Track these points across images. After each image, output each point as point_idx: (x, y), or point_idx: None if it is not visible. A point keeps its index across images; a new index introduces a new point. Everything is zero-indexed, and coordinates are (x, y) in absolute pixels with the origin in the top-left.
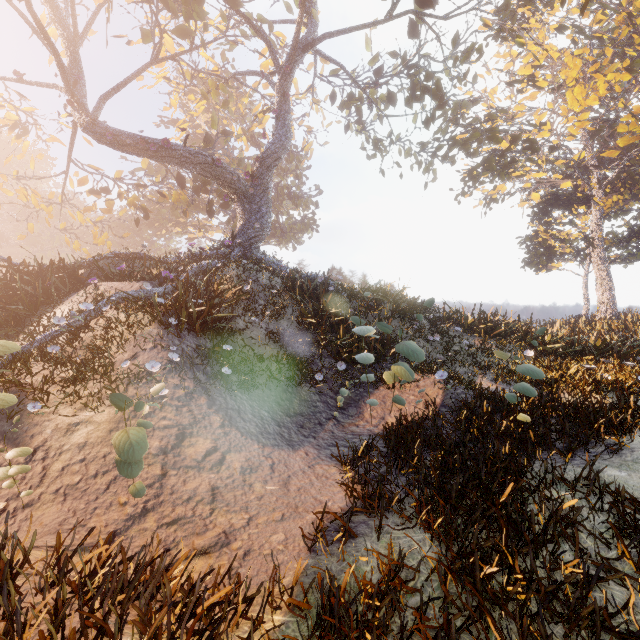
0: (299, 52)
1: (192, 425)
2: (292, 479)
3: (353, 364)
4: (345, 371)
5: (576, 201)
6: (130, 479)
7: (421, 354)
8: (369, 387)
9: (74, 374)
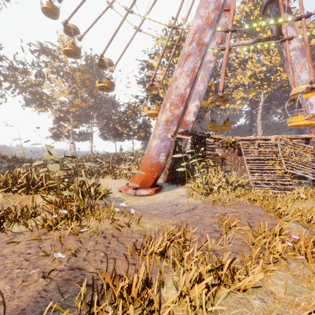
0: None
1: None
2: None
3: None
4: None
5: (66, 121)
6: None
7: None
8: None
9: None
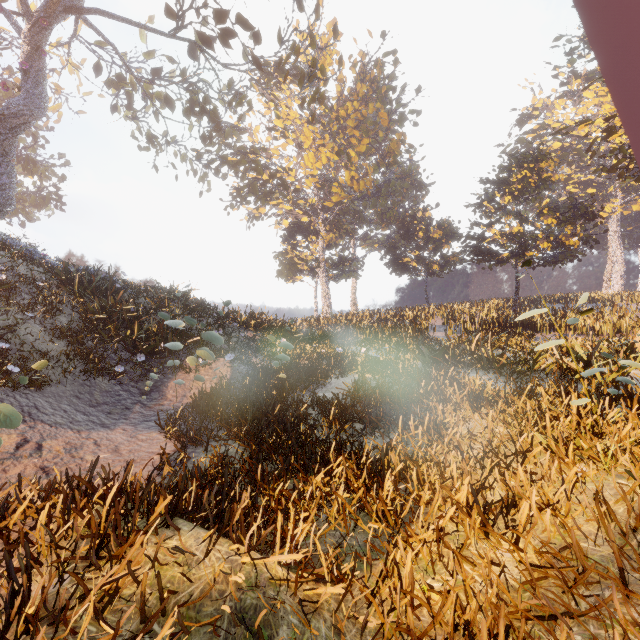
0: (61, 10)
1: None
2: (120, 447)
3: (151, 356)
4: (144, 362)
5: (311, 232)
6: None
7: (221, 339)
8: (168, 374)
9: None
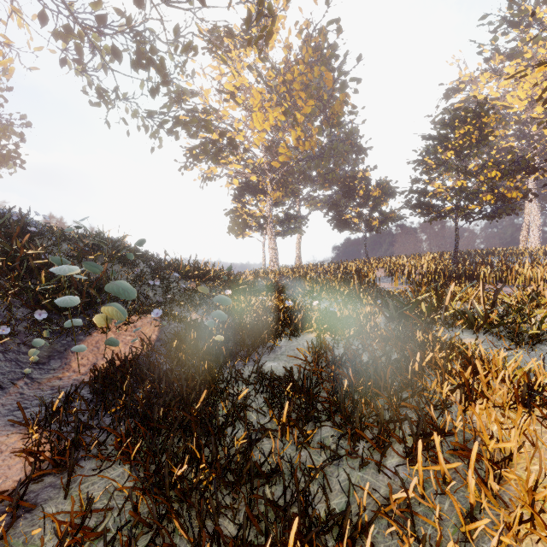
0: None
1: None
2: None
3: (59, 312)
4: (47, 320)
5: (259, 191)
6: None
7: (133, 292)
8: (80, 334)
9: None
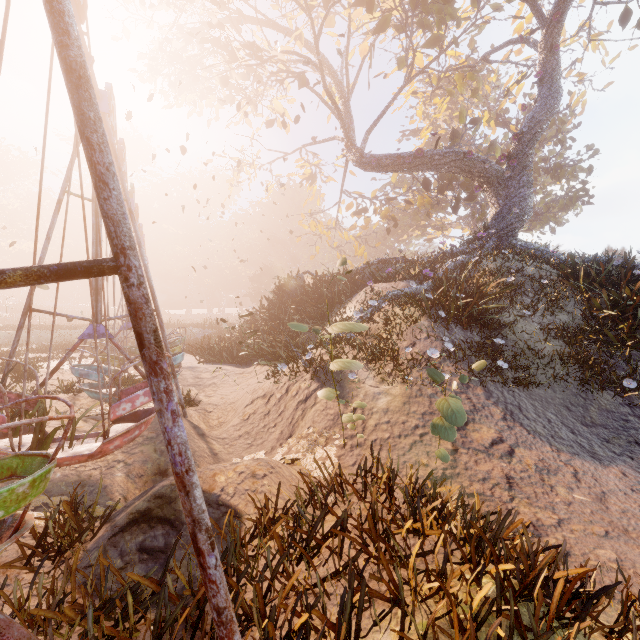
0: None
1: (472, 412)
2: (609, 497)
3: None
4: None
5: None
6: (426, 446)
7: None
8: None
9: (369, 355)
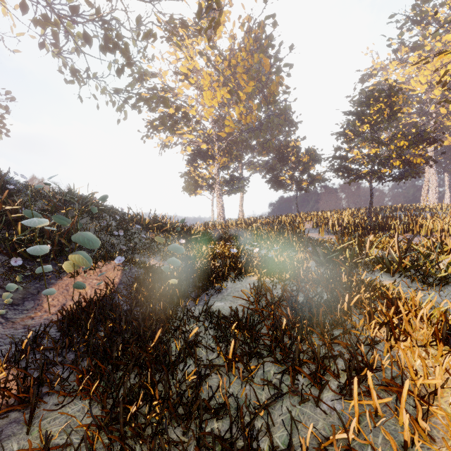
0: None
1: None
2: None
3: (33, 259)
4: (22, 267)
5: (208, 157)
6: None
7: (97, 242)
8: (51, 279)
9: None
